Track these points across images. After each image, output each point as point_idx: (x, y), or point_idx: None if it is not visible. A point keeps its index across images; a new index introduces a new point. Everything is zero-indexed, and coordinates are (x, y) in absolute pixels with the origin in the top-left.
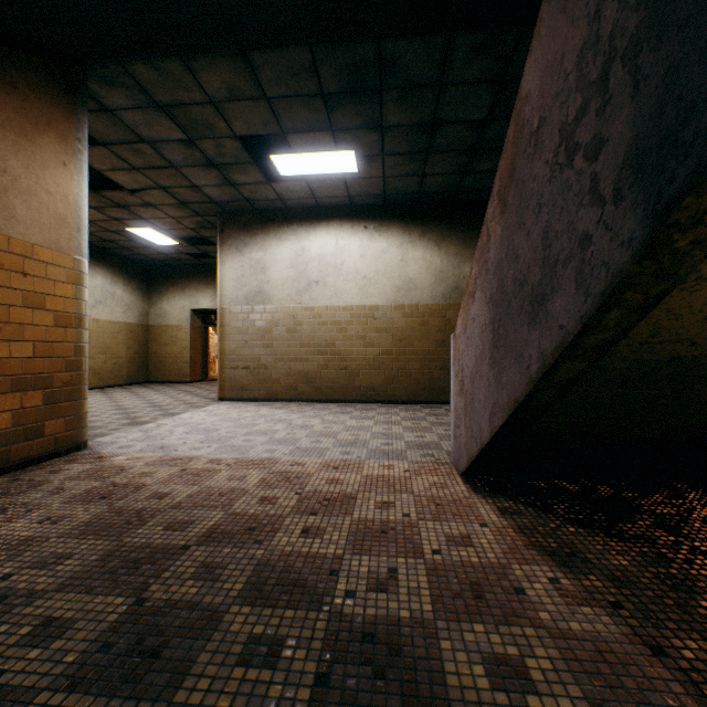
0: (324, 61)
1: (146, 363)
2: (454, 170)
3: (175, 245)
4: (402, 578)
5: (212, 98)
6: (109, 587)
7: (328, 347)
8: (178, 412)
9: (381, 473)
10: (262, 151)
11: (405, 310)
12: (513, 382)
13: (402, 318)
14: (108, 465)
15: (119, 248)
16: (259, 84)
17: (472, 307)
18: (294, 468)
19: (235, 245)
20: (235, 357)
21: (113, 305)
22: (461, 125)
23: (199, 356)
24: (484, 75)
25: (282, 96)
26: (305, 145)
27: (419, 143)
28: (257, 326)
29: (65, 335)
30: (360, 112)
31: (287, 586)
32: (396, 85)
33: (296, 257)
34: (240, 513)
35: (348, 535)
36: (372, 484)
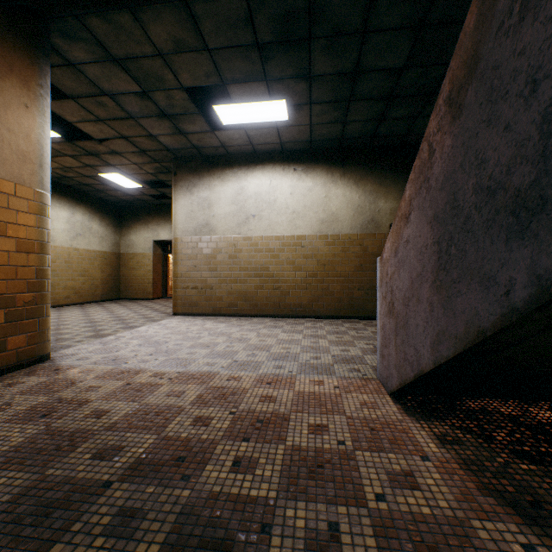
0: (258, 9)
1: (117, 284)
2: (372, 117)
3: (139, 188)
4: (346, 540)
5: (160, 51)
6: (7, 546)
7: (263, 270)
8: (137, 325)
9: (312, 390)
10: (207, 104)
11: (329, 239)
12: (475, 310)
13: (326, 246)
14: (61, 378)
15: (95, 190)
16: (200, 35)
17: (405, 230)
18: (230, 384)
19: (186, 186)
20: (186, 279)
21: (90, 237)
22: (380, 73)
23: (160, 278)
24: (405, 21)
25: (221, 47)
26: (243, 95)
27: (342, 91)
28: (204, 253)
29: (27, 259)
30: (291, 61)
31: (211, 549)
32: (323, 33)
33: (236, 195)
34: (172, 436)
35: (281, 469)
36: (304, 402)
